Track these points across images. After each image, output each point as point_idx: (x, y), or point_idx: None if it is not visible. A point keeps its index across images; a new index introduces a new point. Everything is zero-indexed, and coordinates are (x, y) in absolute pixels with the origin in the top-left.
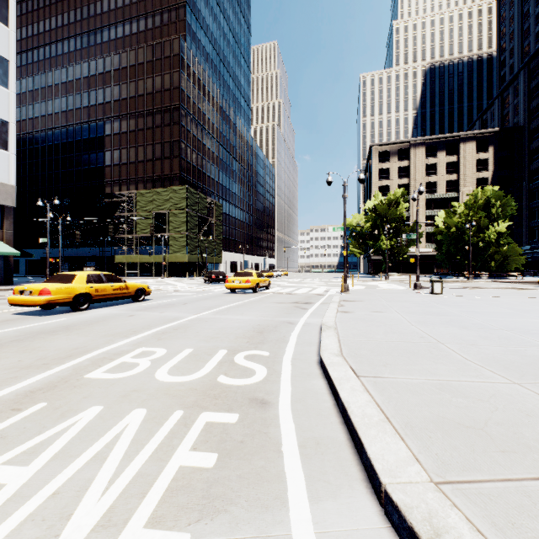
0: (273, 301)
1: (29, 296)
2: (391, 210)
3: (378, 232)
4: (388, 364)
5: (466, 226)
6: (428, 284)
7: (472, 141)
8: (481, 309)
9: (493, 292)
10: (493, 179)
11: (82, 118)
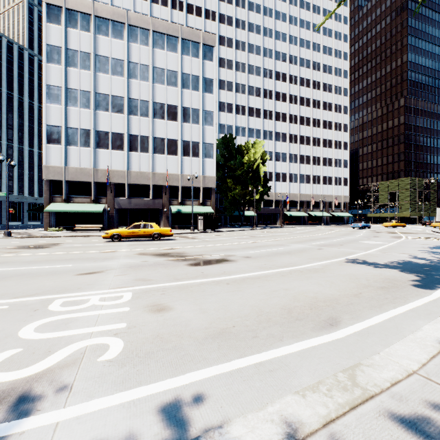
0: None
1: (386, 225)
2: None
3: None
4: None
5: None
6: None
7: None
8: None
9: None
10: None
11: None
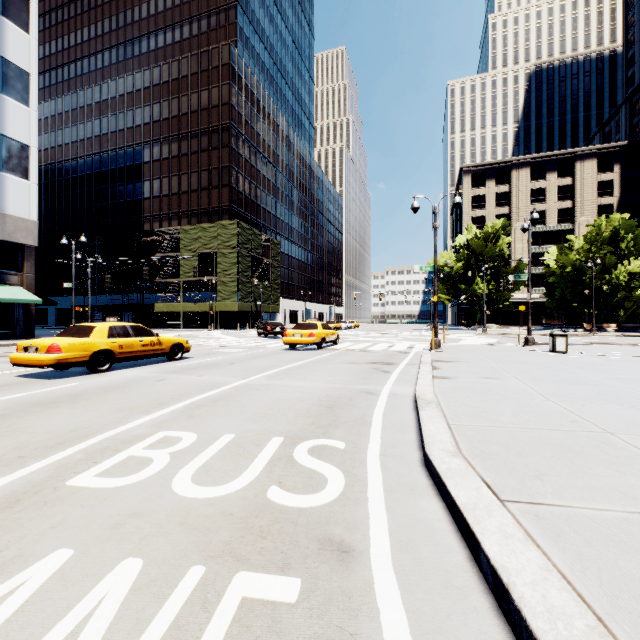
0: (343, 360)
1: (34, 354)
2: (488, 247)
3: (472, 273)
4: (543, 474)
5: (587, 264)
6: (539, 338)
7: (592, 159)
8: (635, 375)
9: (635, 350)
10: (619, 206)
11: (118, 143)
